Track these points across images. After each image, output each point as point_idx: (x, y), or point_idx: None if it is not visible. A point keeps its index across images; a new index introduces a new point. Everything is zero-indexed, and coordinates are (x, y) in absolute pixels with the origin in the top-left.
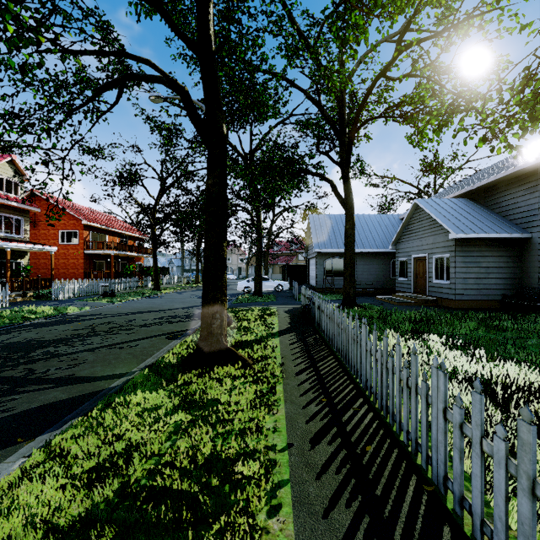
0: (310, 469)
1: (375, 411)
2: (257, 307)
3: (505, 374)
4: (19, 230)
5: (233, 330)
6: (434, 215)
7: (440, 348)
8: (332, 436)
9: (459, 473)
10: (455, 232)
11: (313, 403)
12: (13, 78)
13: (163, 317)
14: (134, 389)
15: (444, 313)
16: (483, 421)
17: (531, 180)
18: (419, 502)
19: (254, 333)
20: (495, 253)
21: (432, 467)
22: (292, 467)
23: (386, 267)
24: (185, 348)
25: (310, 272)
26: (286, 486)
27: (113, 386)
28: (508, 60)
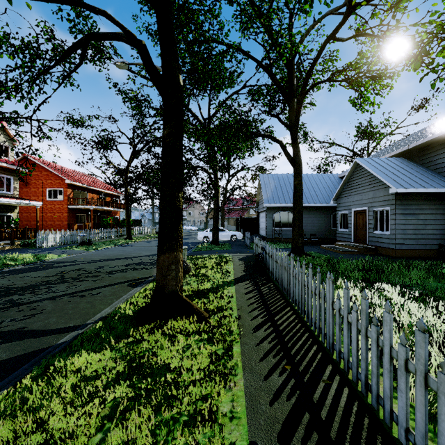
0: None
1: (349, 385)
2: (214, 255)
3: None
4: (10, 188)
5: (191, 277)
6: (375, 172)
7: (399, 299)
8: (304, 429)
9: None
10: (395, 187)
11: (275, 372)
12: None
13: (129, 264)
14: (82, 346)
15: (389, 262)
16: None
17: None
18: None
19: (211, 281)
20: (432, 206)
21: None
22: None
23: (328, 219)
24: (143, 296)
25: (261, 224)
26: None
27: (61, 343)
28: None
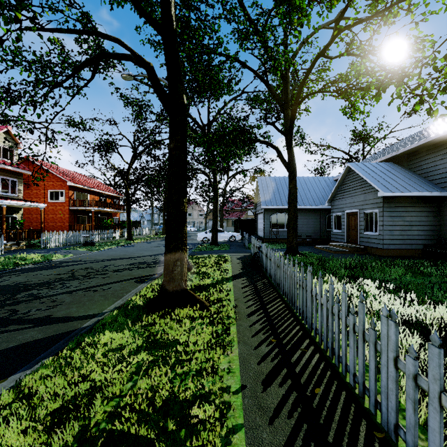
0: (263, 413)
1: (321, 352)
2: (214, 255)
3: (439, 317)
4: (14, 190)
5: (193, 275)
6: (365, 176)
7: (375, 291)
8: (282, 378)
9: (413, 424)
10: (383, 191)
11: (264, 344)
12: (4, 58)
13: (133, 263)
14: (103, 329)
15: (374, 260)
16: (442, 375)
17: None
18: None
19: (211, 278)
20: (417, 209)
21: (381, 412)
22: (245, 411)
23: (323, 220)
24: (150, 290)
25: (259, 225)
26: (240, 431)
27: (85, 326)
28: (432, 40)
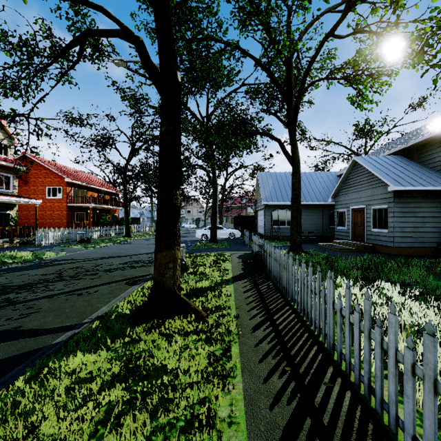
0: None
1: (352, 388)
2: (213, 253)
3: None
4: (9, 186)
5: (189, 275)
6: (373, 170)
7: (399, 298)
8: (306, 435)
9: None
10: (394, 185)
11: (275, 374)
12: None
13: (127, 262)
14: (77, 347)
15: (388, 260)
16: None
17: None
18: None
19: (209, 279)
20: (431, 204)
21: None
22: None
23: (326, 217)
24: (141, 295)
25: (259, 222)
26: None
27: (56, 343)
28: None
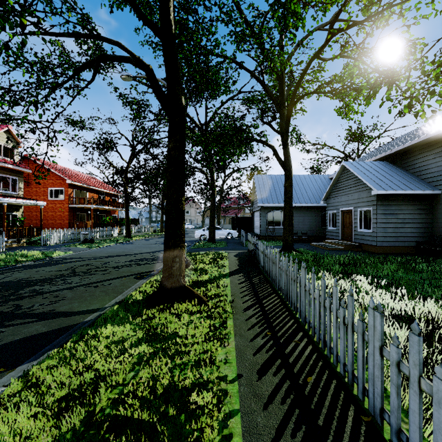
0: (258, 399)
1: (313, 344)
2: (211, 252)
3: (427, 311)
4: (15, 188)
5: (190, 271)
6: (359, 175)
7: (367, 287)
8: (276, 367)
9: (396, 407)
10: (376, 189)
11: (259, 337)
12: (6, 60)
13: (132, 260)
14: (105, 323)
15: (368, 257)
16: (421, 361)
17: (440, 145)
18: (358, 432)
19: (208, 274)
20: (410, 207)
21: (368, 398)
22: (241, 398)
23: (318, 218)
24: (150, 286)
25: (255, 223)
26: (236, 416)
27: (87, 320)
28: (423, 43)
